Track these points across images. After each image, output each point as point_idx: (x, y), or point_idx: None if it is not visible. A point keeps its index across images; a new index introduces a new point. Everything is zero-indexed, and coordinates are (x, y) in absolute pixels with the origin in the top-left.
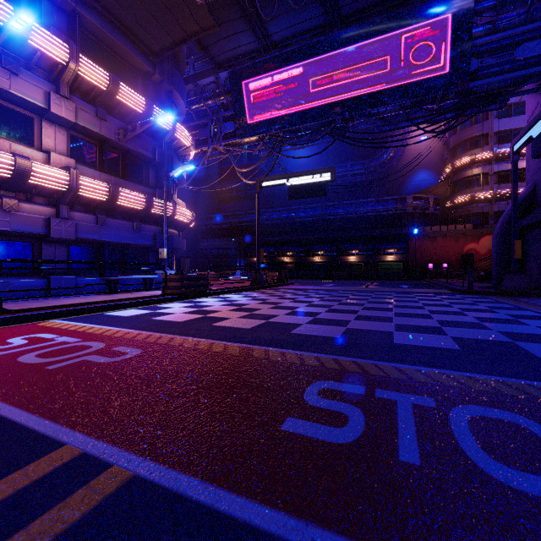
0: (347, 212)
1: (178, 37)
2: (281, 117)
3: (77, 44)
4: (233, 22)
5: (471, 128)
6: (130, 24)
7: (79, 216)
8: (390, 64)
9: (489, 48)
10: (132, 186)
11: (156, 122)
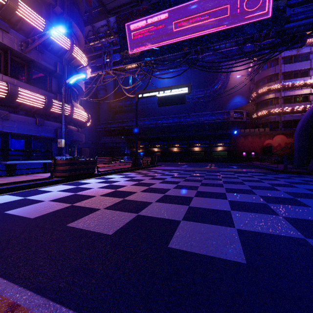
0: (194, 120)
1: None
2: (152, 50)
3: None
4: None
5: (268, 70)
6: None
7: None
8: (229, 11)
9: (298, 1)
10: (35, 89)
11: (56, 42)
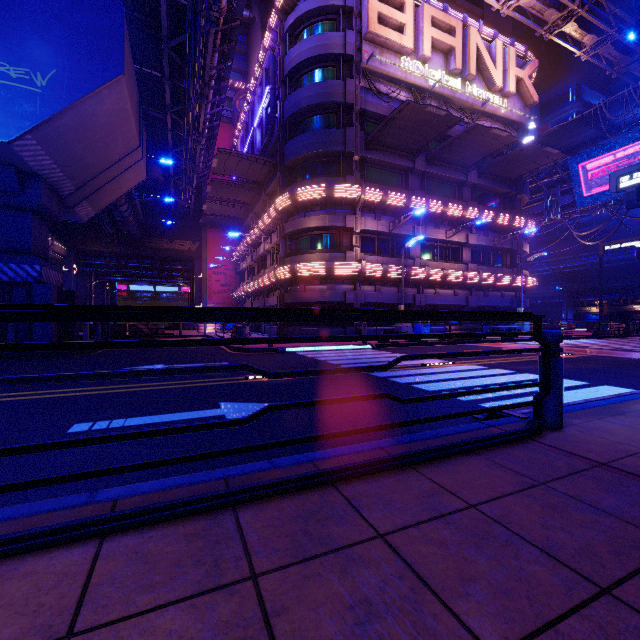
0: None
1: (533, 168)
2: None
3: (475, 201)
4: (576, 130)
5: None
6: (501, 174)
7: (477, 294)
8: None
9: None
10: (499, 270)
11: (514, 226)
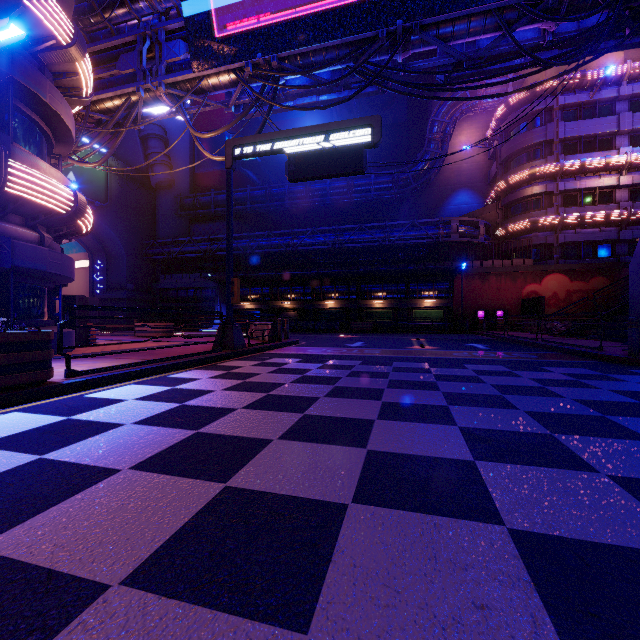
0: (372, 239)
1: None
2: (274, 28)
3: None
4: None
5: (531, 133)
6: None
7: None
8: None
9: None
10: None
11: None
